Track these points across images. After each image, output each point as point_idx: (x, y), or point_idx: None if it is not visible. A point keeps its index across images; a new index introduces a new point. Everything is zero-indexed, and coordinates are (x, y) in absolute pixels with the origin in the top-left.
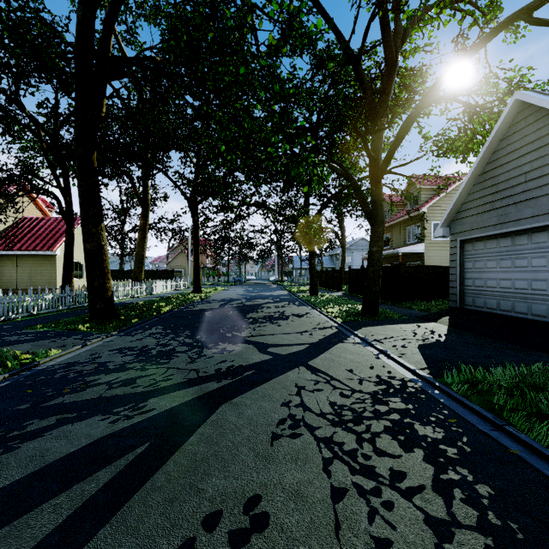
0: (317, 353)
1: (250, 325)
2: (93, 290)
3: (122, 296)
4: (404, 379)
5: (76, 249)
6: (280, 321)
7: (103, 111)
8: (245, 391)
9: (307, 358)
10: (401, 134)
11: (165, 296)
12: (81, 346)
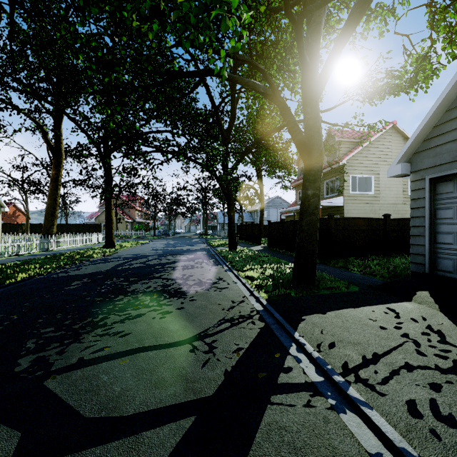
0: None
1: (110, 316)
2: None
3: None
4: None
5: None
6: (173, 300)
7: None
8: None
9: None
10: (354, 16)
11: (61, 253)
12: None
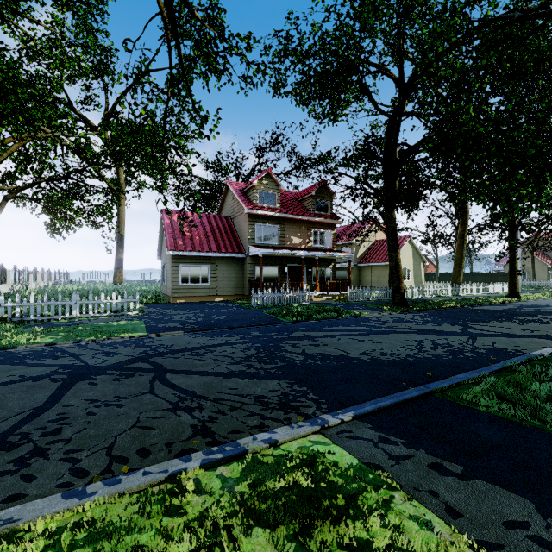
0: (498, 336)
1: (492, 321)
2: (393, 288)
3: (427, 295)
4: (523, 352)
5: (405, 259)
6: (534, 323)
7: (396, 187)
8: (418, 334)
9: (482, 336)
10: None
11: (467, 297)
12: (378, 314)
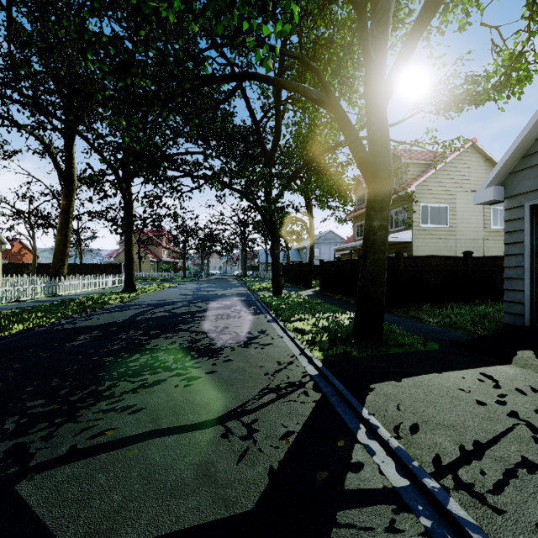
0: None
1: (121, 382)
2: None
3: None
4: None
5: None
6: (203, 360)
7: None
8: None
9: None
10: None
11: (71, 298)
12: None
